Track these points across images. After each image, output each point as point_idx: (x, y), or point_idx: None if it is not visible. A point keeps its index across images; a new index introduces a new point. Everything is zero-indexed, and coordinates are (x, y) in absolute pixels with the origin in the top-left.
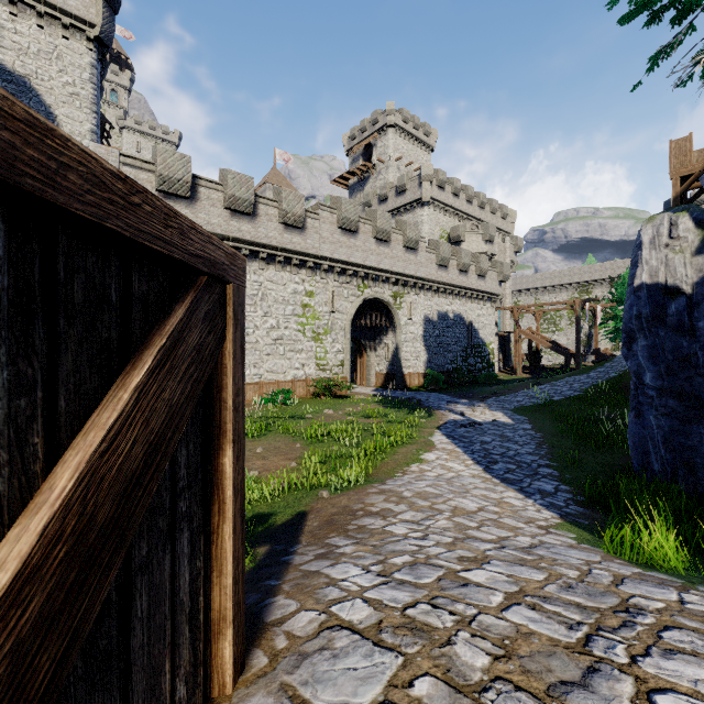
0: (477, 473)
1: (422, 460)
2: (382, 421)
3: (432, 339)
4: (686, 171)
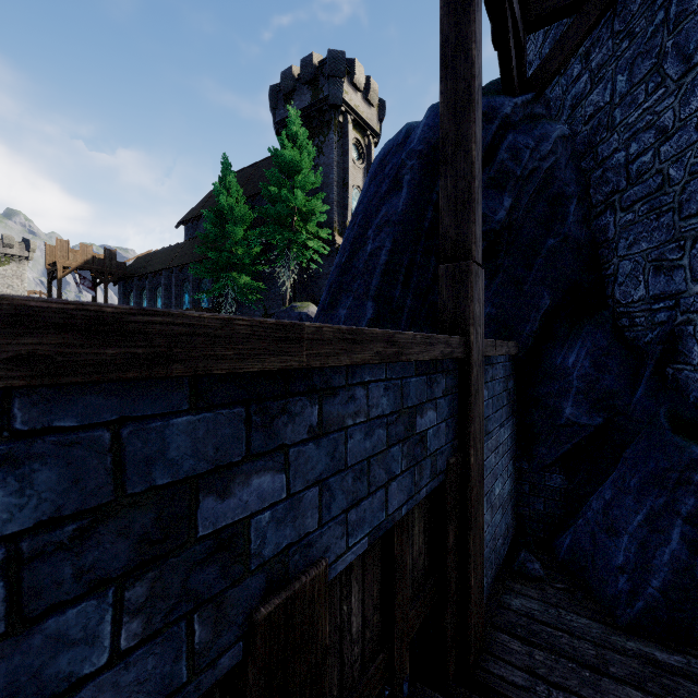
0: None
1: None
2: None
3: None
4: (68, 264)
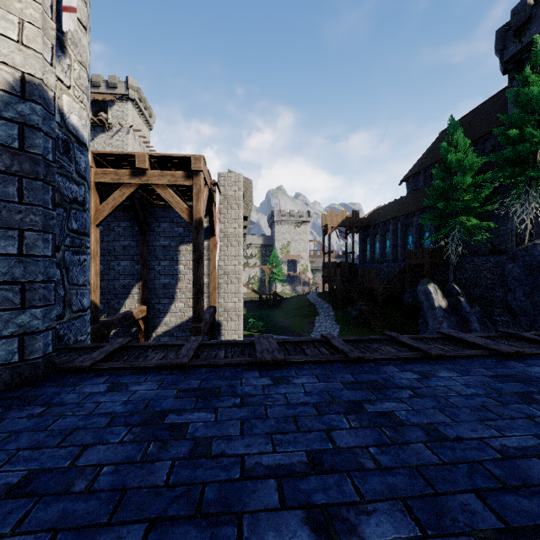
0: None
1: None
2: None
3: None
4: (333, 224)
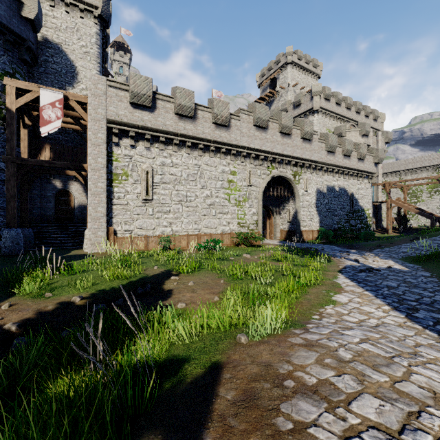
0: (402, 321)
1: (335, 302)
2: (289, 264)
3: (323, 206)
4: None
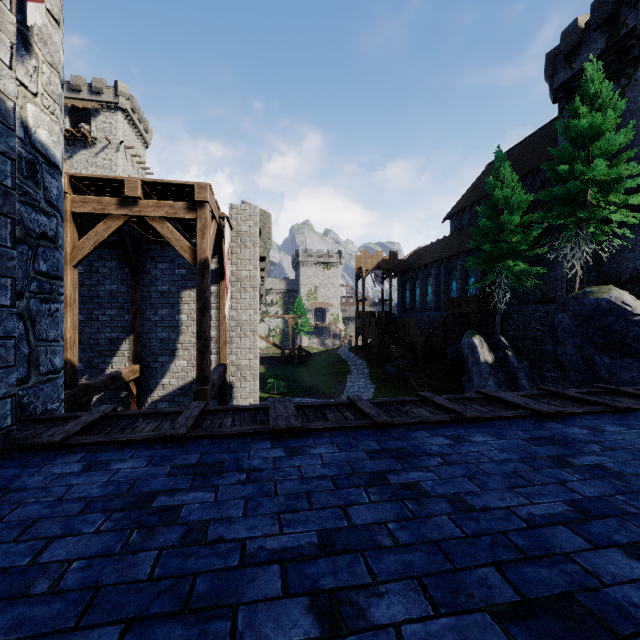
0: None
1: None
2: None
3: None
4: (368, 267)
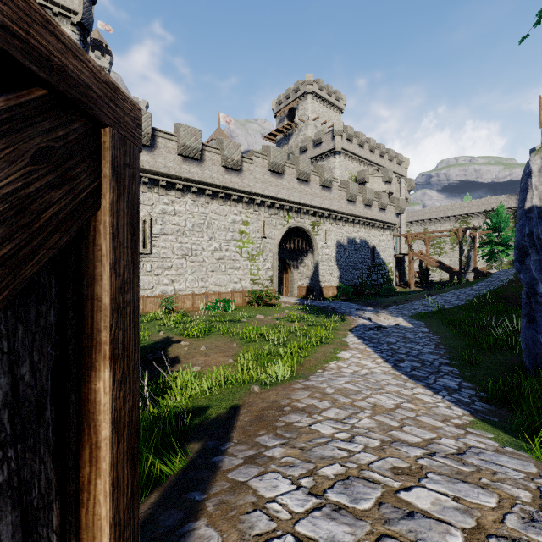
0: (388, 370)
1: (339, 358)
2: (304, 325)
3: (343, 259)
4: None
